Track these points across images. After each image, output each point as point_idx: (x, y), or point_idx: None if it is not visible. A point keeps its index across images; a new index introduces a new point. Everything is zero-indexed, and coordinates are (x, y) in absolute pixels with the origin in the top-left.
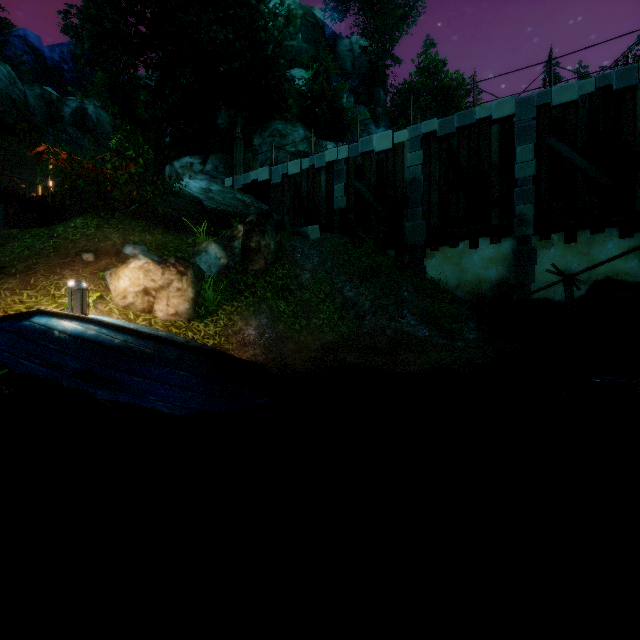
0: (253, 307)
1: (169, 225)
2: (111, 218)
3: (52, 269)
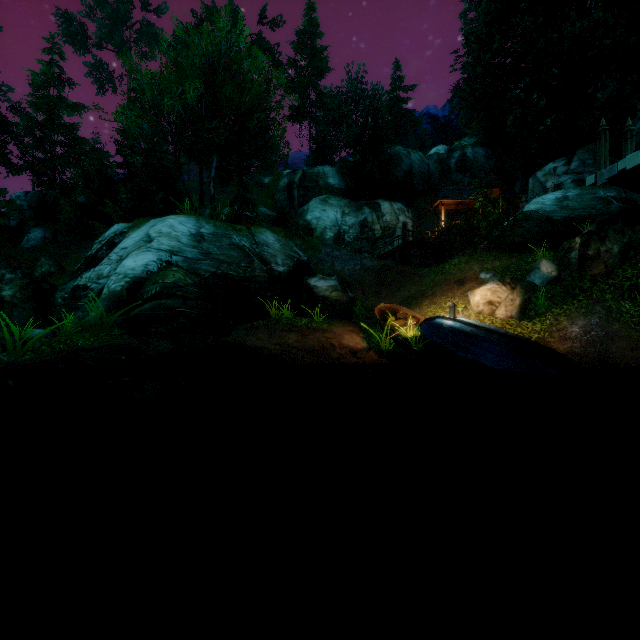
0: (585, 309)
1: (514, 250)
2: (474, 254)
3: (443, 293)
